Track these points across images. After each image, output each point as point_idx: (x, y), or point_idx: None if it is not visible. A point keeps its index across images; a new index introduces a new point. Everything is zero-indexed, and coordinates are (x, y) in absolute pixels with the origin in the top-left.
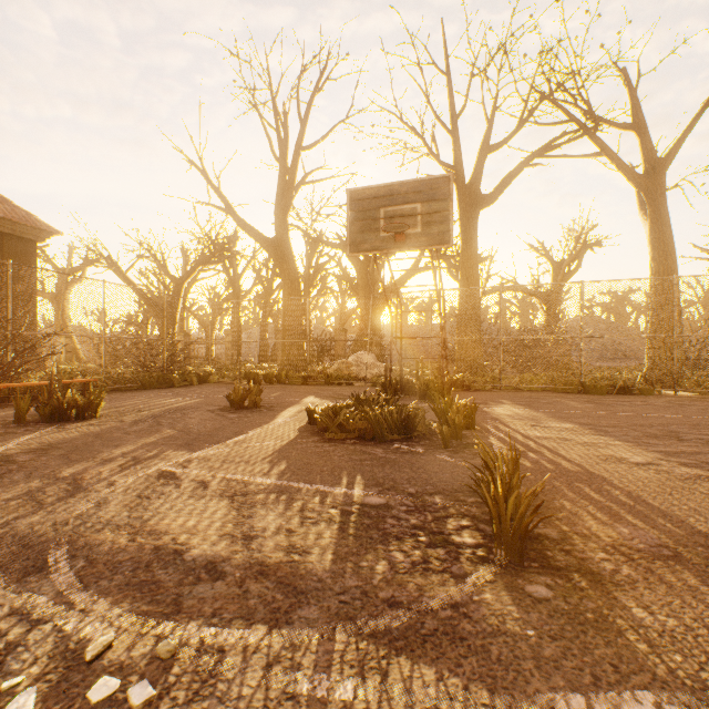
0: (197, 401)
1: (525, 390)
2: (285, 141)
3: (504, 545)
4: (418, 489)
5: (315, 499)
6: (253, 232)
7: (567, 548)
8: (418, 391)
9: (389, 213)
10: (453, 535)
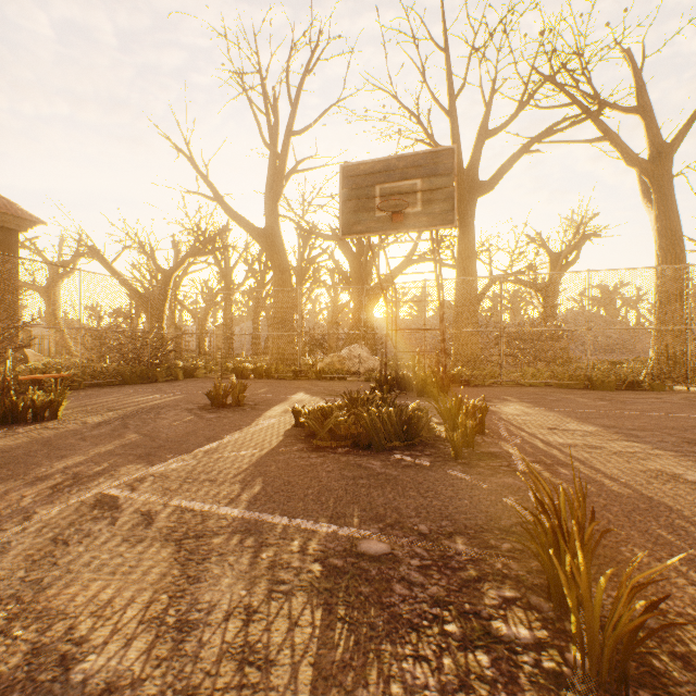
0: (177, 398)
1: (527, 385)
2: (275, 127)
3: (590, 656)
4: (431, 525)
5: (292, 544)
6: (242, 221)
7: (682, 652)
8: (415, 387)
9: (385, 190)
10: (496, 620)
